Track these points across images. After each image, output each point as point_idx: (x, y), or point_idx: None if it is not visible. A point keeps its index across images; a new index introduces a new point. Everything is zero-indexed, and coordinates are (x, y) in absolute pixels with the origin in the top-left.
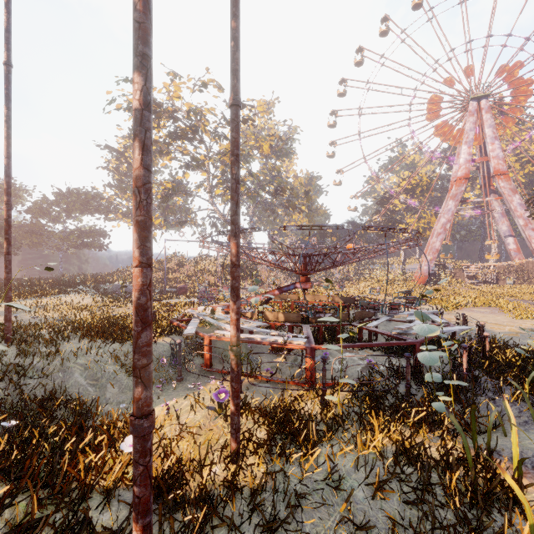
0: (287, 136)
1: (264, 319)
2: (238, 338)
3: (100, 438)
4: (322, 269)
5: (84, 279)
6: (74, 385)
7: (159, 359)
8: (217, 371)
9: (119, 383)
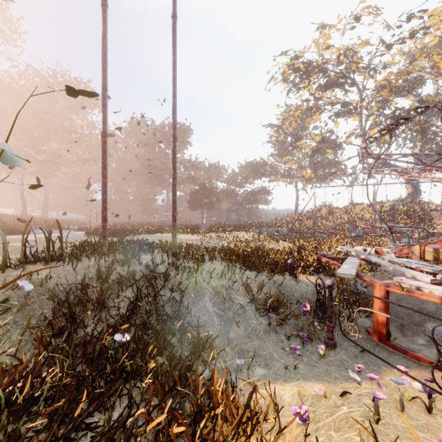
0: None
1: None
2: None
3: (176, 428)
4: None
5: (252, 223)
6: (202, 308)
7: (300, 302)
8: (403, 352)
9: (246, 322)
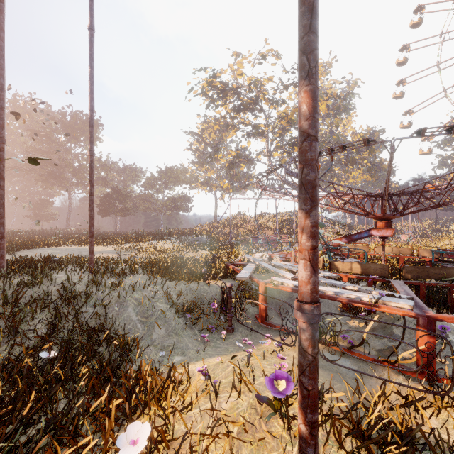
0: (345, 92)
1: (332, 269)
2: (314, 287)
3: (116, 402)
4: (411, 212)
5: (172, 232)
6: (126, 319)
7: (211, 302)
8: (274, 326)
9: (167, 324)
